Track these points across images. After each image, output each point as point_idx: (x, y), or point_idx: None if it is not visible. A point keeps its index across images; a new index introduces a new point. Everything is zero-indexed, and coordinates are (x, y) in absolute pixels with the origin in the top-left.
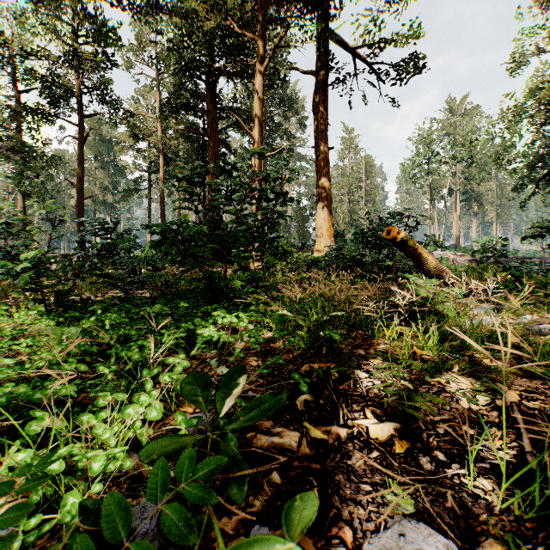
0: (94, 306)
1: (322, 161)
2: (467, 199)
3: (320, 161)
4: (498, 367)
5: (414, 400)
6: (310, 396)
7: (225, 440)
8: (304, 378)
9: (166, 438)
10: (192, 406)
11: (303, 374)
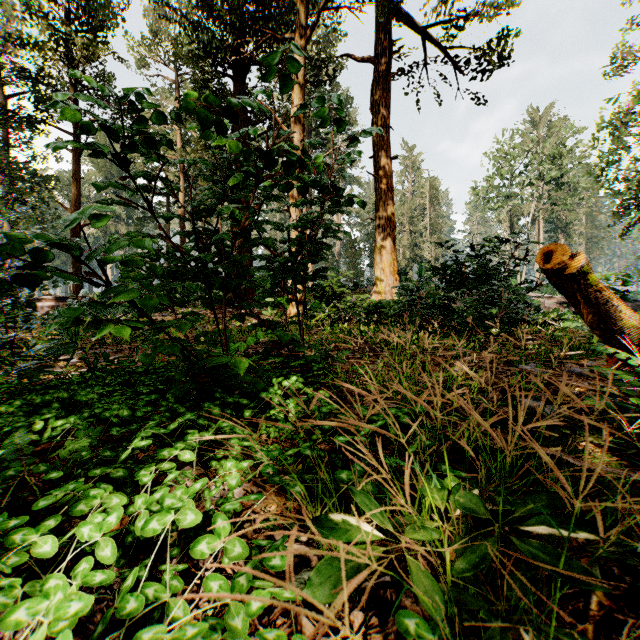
0: None
1: (383, 174)
2: (553, 230)
3: (380, 174)
4: None
5: None
6: None
7: None
8: None
9: None
10: None
11: None
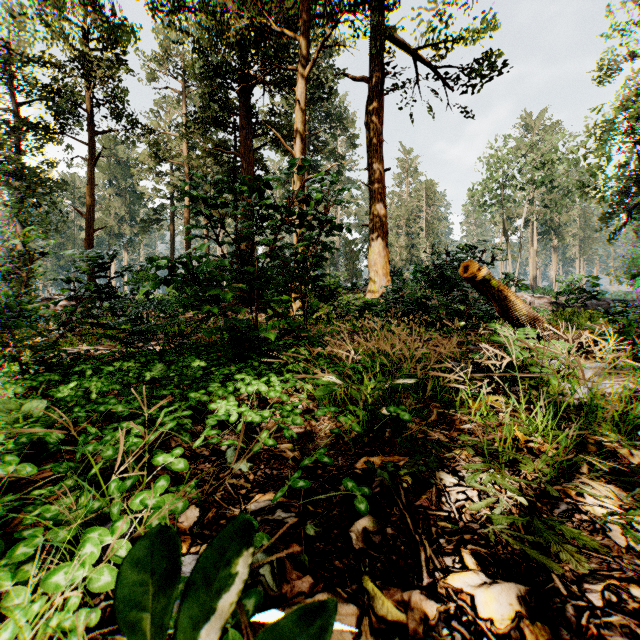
0: (82, 365)
1: (377, 184)
2: (546, 232)
3: (374, 184)
4: None
5: (543, 539)
6: (372, 521)
7: None
8: (361, 487)
9: None
10: (185, 538)
11: (359, 475)
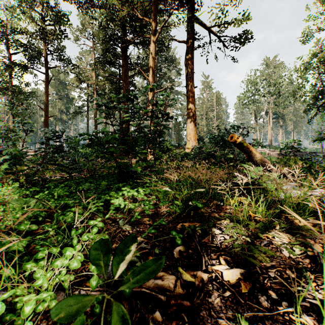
0: (49, 183)
1: (190, 94)
2: (276, 118)
3: (189, 94)
4: (306, 227)
5: (253, 252)
6: (183, 247)
7: None
8: (179, 234)
9: (72, 298)
10: None
11: (178, 230)
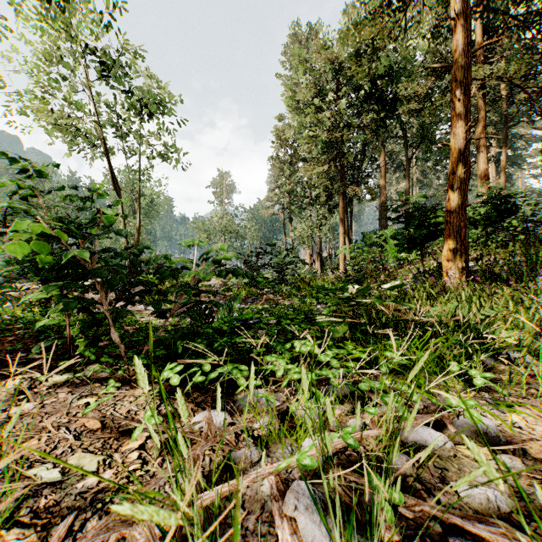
0: None
1: None
2: None
3: None
4: None
5: None
6: None
7: None
8: None
9: None
10: None
11: None
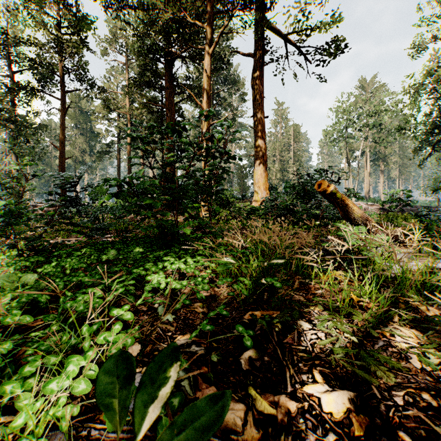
0: (59, 251)
1: (259, 127)
2: (376, 159)
3: (257, 127)
4: None
5: (366, 363)
6: (254, 352)
7: (159, 426)
8: (248, 330)
9: None
10: None
11: (247, 323)
